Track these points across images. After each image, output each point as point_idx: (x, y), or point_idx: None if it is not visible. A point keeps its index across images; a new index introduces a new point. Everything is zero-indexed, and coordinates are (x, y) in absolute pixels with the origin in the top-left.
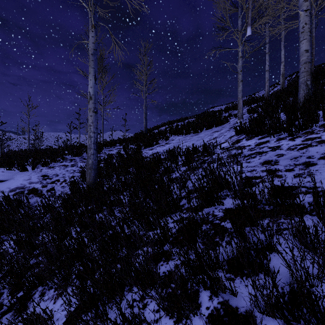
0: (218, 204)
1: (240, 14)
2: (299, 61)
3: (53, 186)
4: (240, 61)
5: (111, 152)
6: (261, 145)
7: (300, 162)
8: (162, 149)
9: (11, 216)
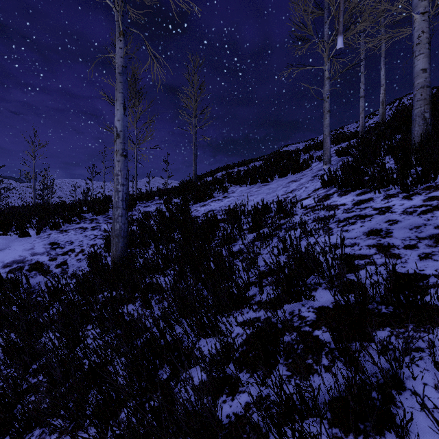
0: (306, 299)
1: (327, 19)
2: (414, 85)
3: (65, 259)
4: (327, 83)
5: (148, 209)
6: (362, 205)
7: (425, 234)
8: (218, 205)
9: (1, 308)
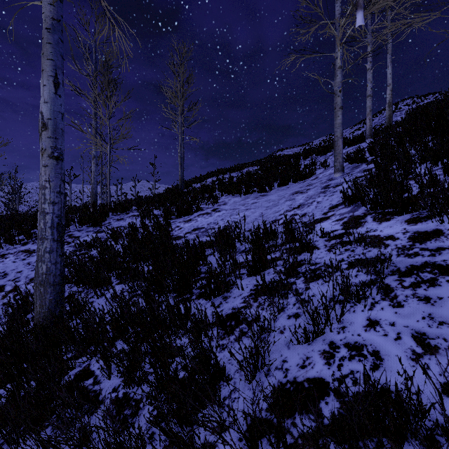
0: None
1: None
2: None
3: None
4: (339, 74)
5: (121, 223)
6: (430, 244)
7: None
8: (206, 221)
9: None
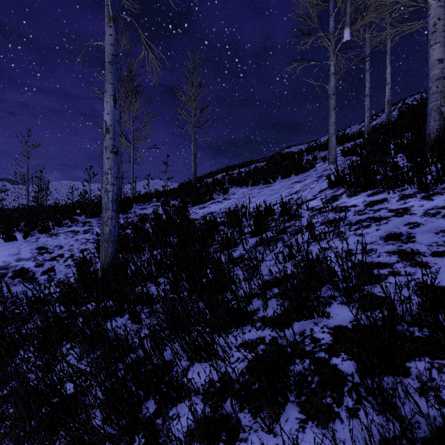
0: (318, 316)
1: (332, 12)
2: (429, 77)
3: (53, 265)
4: (333, 79)
5: (145, 211)
6: (376, 207)
7: None
8: (218, 207)
9: None
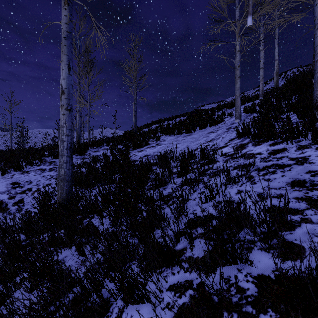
0: (241, 262)
1: (238, 5)
2: (315, 52)
3: (23, 197)
4: (238, 55)
5: (97, 153)
6: (278, 155)
7: None
8: (152, 151)
9: None
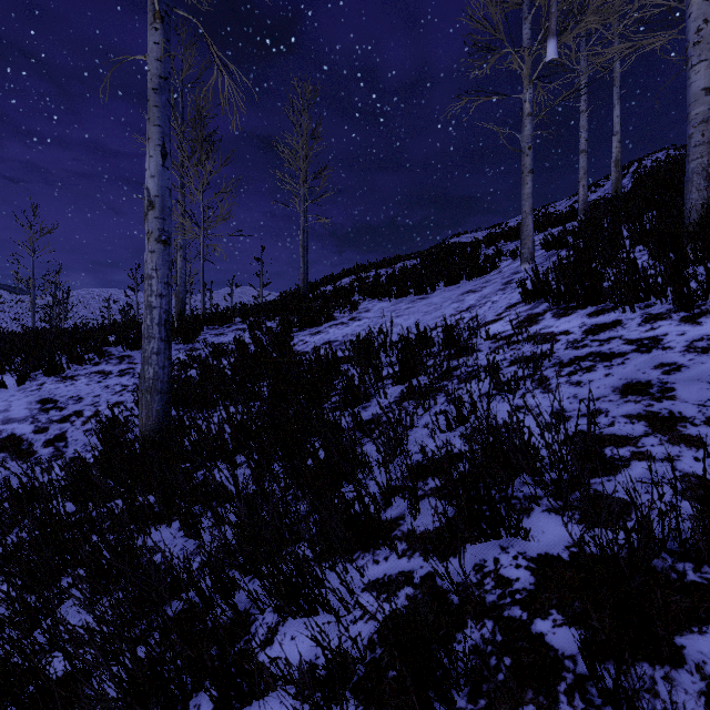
0: (509, 535)
1: (527, 14)
2: (688, 118)
3: (64, 430)
4: (529, 124)
5: (222, 339)
6: (603, 335)
7: None
8: (341, 332)
9: None
